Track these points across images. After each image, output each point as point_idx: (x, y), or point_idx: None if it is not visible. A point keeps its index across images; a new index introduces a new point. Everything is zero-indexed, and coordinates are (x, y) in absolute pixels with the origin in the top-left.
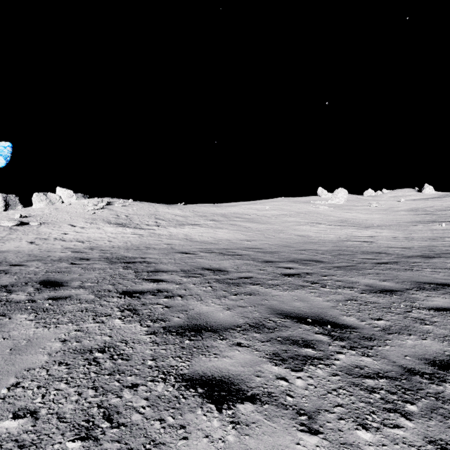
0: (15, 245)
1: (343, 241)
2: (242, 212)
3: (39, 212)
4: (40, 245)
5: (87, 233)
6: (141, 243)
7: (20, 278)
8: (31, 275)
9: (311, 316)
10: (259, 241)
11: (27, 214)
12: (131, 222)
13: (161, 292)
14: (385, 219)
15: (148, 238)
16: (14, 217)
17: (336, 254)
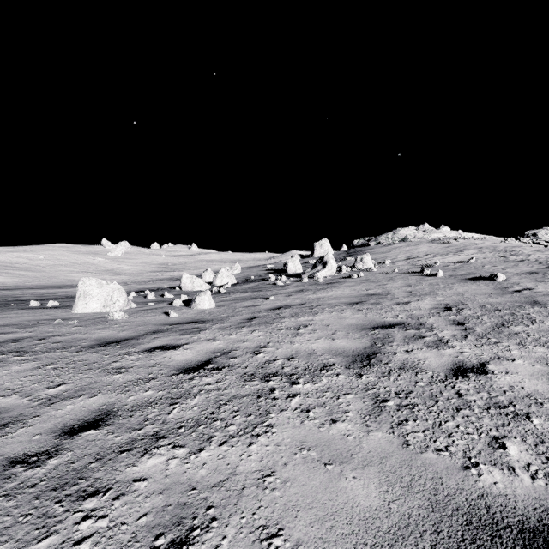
0: None
1: None
2: (12, 261)
3: None
4: None
5: None
6: None
7: None
8: None
9: (55, 289)
10: (37, 282)
11: None
12: None
13: (9, 289)
14: (138, 269)
15: None
16: None
17: None
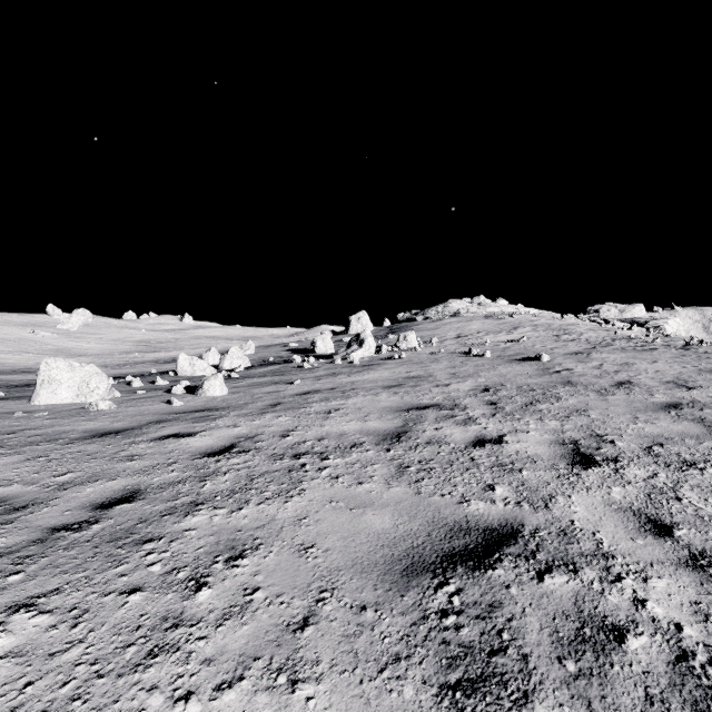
0: None
1: (37, 365)
2: None
3: None
4: None
5: None
6: None
7: None
8: None
9: None
10: None
11: None
12: None
13: None
14: (106, 349)
15: None
16: None
17: (17, 370)
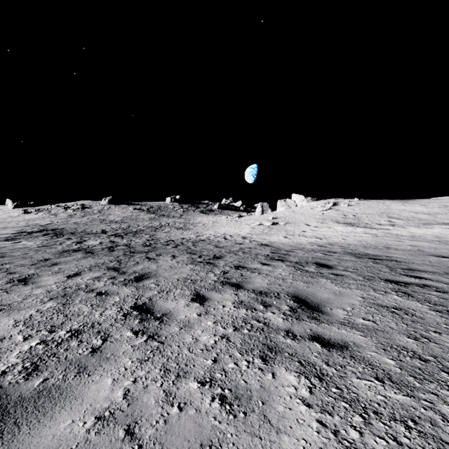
0: (276, 238)
1: None
2: None
3: (282, 215)
4: (291, 239)
5: (320, 231)
6: (377, 243)
7: (300, 259)
8: (305, 258)
9: None
10: None
11: (275, 216)
12: (360, 221)
13: (428, 286)
14: None
15: (383, 237)
16: (268, 219)
17: None
